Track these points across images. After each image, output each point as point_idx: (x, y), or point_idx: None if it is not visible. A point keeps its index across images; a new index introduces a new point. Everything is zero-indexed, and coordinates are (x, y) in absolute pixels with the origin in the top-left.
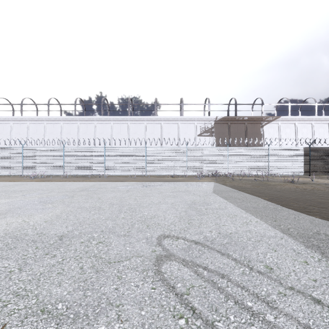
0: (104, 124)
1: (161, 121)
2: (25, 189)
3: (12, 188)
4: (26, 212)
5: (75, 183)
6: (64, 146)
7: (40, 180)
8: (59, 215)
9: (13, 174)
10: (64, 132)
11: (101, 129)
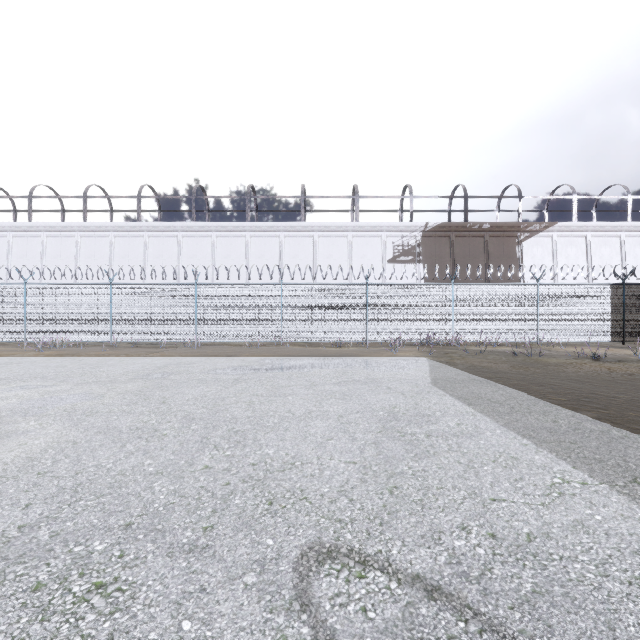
0: (197, 237)
1: (313, 232)
2: (5, 377)
3: None
4: None
5: (126, 360)
6: (110, 281)
7: (56, 354)
8: (35, 456)
9: (6, 340)
10: (117, 254)
11: (191, 248)
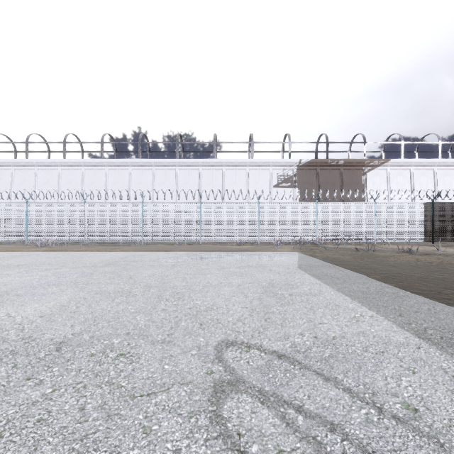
0: (142, 170)
1: (222, 166)
2: (24, 264)
3: (6, 261)
4: (17, 299)
5: (99, 253)
6: (84, 201)
7: (50, 250)
8: (65, 304)
9: (13, 241)
10: (86, 181)
11: (138, 177)
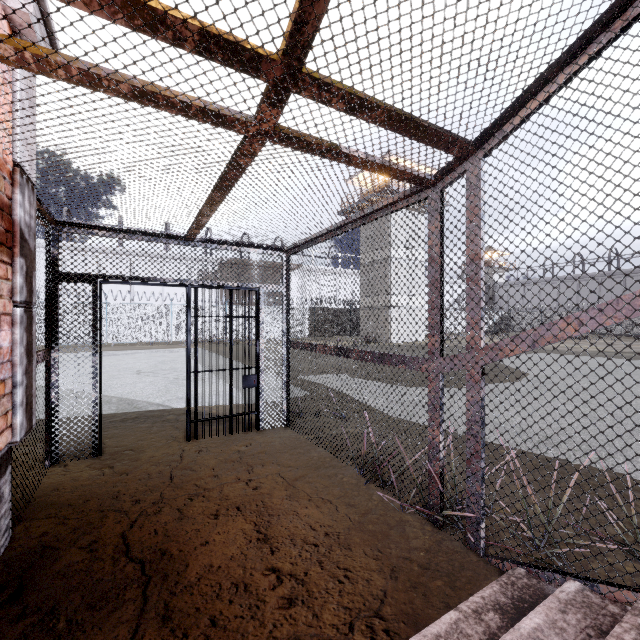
0: None
1: (130, 256)
2: None
3: None
4: None
5: None
6: None
7: None
8: None
9: None
10: None
11: None
